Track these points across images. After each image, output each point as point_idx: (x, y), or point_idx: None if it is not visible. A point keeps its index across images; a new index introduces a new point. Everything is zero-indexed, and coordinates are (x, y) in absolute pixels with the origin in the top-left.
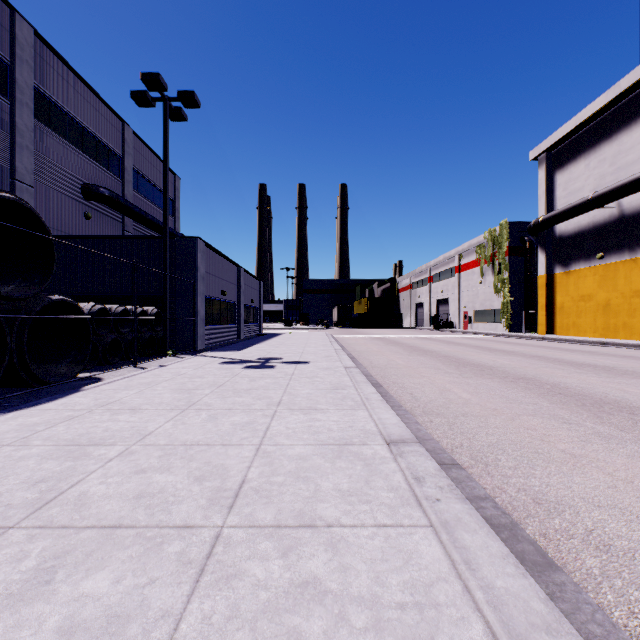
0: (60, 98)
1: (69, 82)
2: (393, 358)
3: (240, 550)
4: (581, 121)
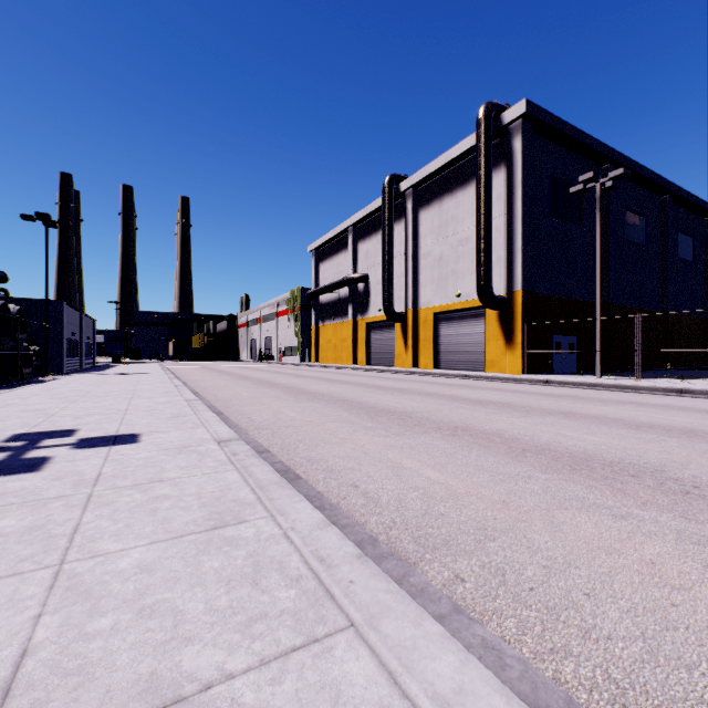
0: None
1: None
2: (197, 373)
3: (144, 381)
4: (325, 240)
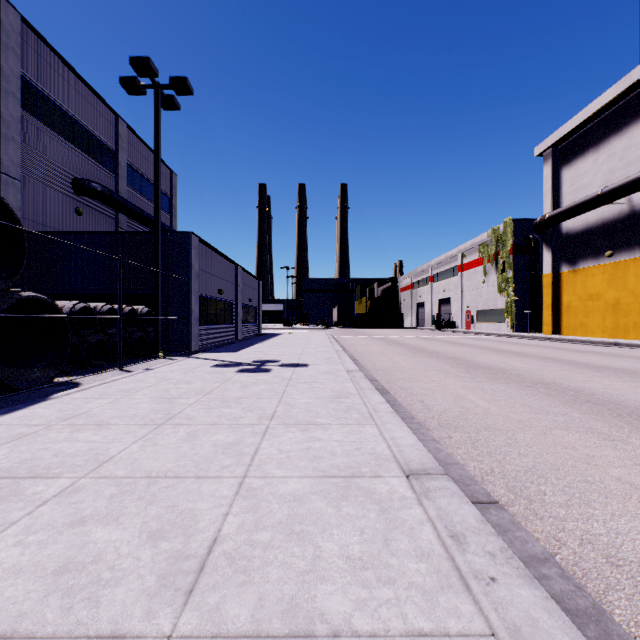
0: (49, 88)
1: (59, 72)
2: (397, 360)
3: None
4: (589, 115)
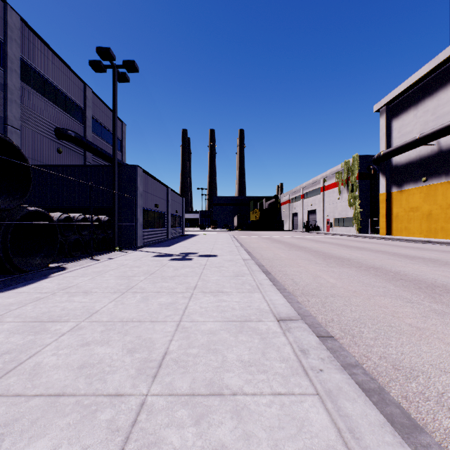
0: (39, 66)
1: (46, 55)
2: (278, 252)
3: (160, 418)
4: (411, 83)
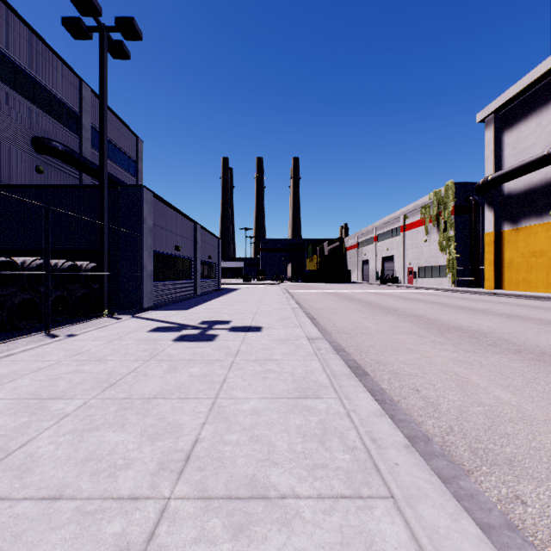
0: (6, 45)
1: (17, 30)
2: (357, 318)
3: None
4: (534, 79)
